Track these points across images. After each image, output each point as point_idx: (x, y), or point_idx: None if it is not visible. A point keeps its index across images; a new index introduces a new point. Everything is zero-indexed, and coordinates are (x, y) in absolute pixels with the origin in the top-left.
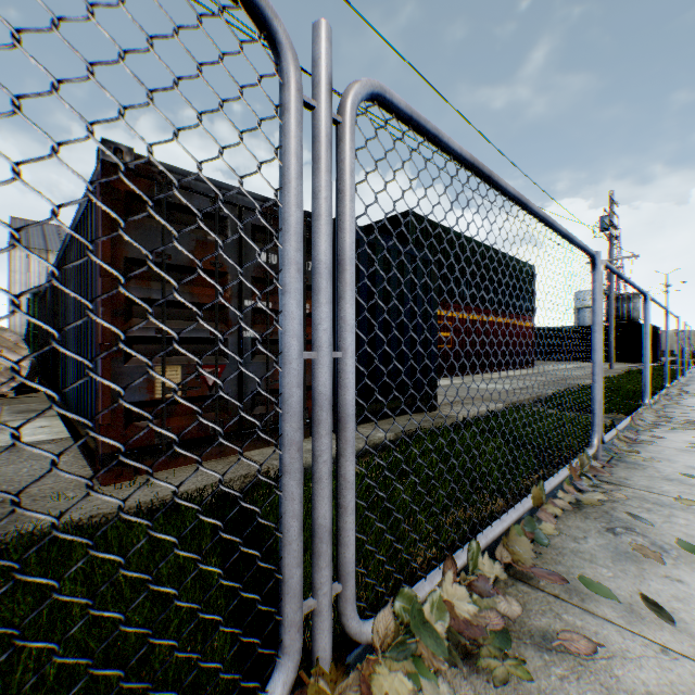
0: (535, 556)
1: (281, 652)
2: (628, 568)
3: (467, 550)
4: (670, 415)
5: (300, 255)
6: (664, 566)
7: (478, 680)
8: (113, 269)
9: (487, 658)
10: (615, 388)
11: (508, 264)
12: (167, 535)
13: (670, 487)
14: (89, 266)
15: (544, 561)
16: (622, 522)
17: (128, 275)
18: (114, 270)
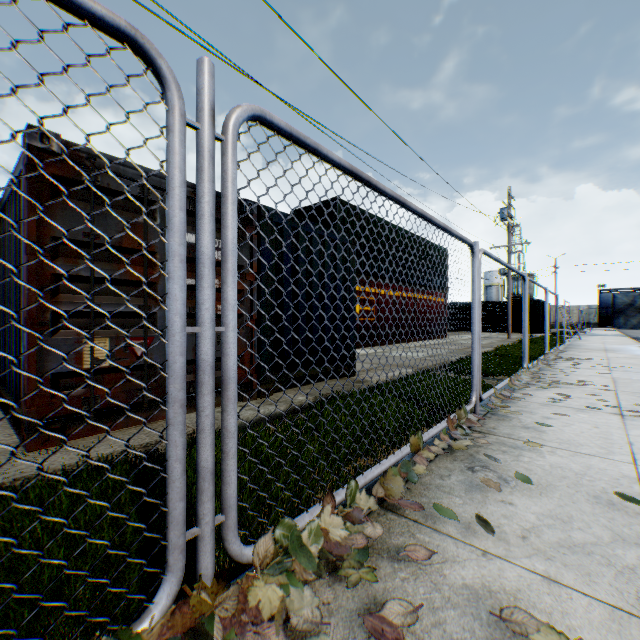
0: (405, 491)
1: (167, 570)
2: (476, 496)
3: (346, 488)
4: (544, 376)
5: (183, 249)
6: (503, 493)
7: (339, 586)
8: (7, 262)
9: (346, 569)
10: (507, 354)
11: (425, 247)
12: (58, 476)
13: (526, 433)
14: (18, 243)
15: (413, 495)
16: (482, 462)
17: (21, 266)
18: (8, 263)
